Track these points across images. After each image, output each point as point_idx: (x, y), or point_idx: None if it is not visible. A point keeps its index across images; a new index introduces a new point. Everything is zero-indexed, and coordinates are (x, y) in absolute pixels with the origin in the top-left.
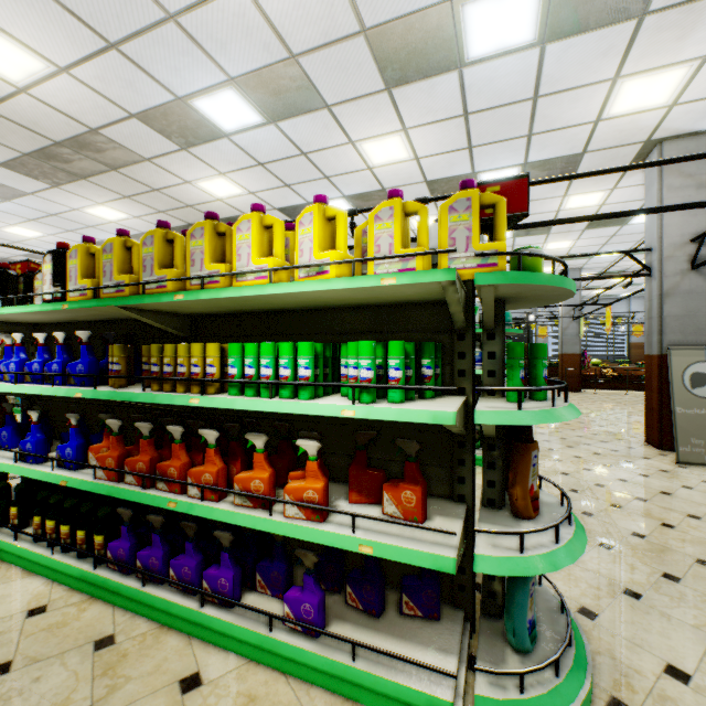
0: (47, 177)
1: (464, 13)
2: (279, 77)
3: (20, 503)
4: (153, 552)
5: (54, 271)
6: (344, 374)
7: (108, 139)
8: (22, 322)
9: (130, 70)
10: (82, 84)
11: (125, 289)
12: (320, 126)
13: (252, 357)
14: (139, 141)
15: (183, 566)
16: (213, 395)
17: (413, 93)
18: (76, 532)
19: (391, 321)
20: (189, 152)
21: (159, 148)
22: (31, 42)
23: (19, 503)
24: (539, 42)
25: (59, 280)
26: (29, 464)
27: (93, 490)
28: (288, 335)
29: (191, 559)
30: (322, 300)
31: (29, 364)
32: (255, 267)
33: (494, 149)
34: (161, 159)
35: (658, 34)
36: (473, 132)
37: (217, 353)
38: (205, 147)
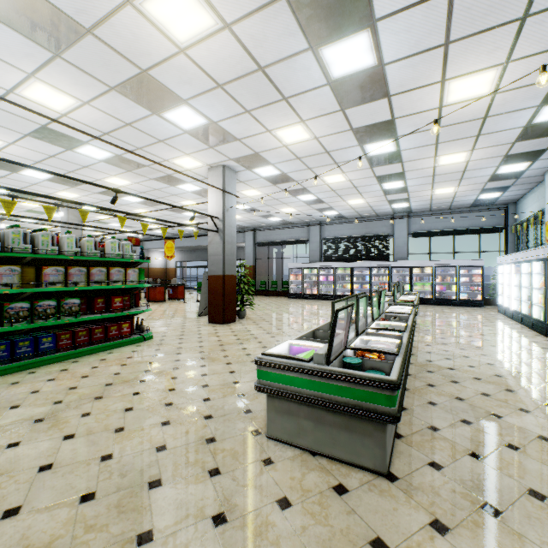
0: None
1: (27, 170)
2: None
3: None
4: None
5: None
6: None
7: None
8: None
9: None
10: None
11: None
12: None
13: None
14: None
15: None
16: None
17: None
18: None
19: None
20: None
21: None
22: None
23: None
24: (45, 180)
25: None
26: None
27: None
28: None
29: None
30: None
31: None
32: None
33: (5, 185)
34: None
35: (75, 190)
36: (1, 180)
37: None
38: None
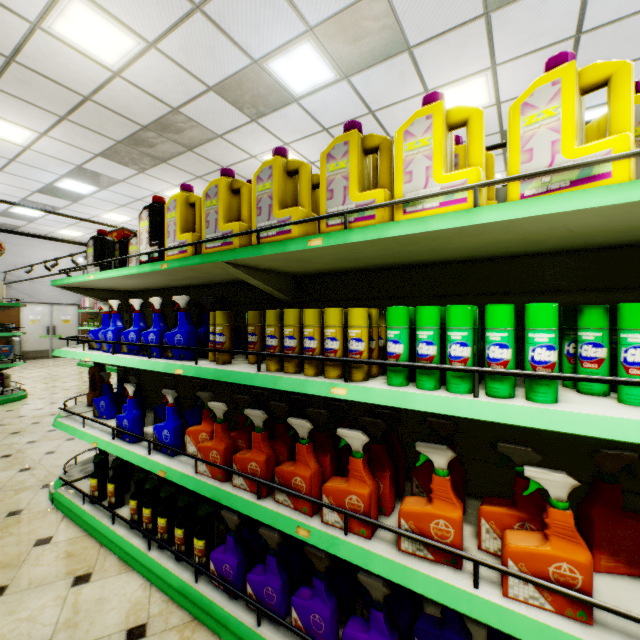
0: (135, 163)
1: None
2: (362, 18)
3: (116, 480)
4: (268, 579)
5: (150, 229)
6: (592, 357)
7: (187, 118)
8: (117, 290)
9: (212, 34)
10: (167, 59)
11: (232, 241)
12: (395, 75)
13: (431, 329)
14: (214, 117)
15: (311, 611)
16: (362, 382)
17: (516, 14)
18: (173, 525)
19: (632, 271)
20: (258, 124)
21: (231, 122)
22: (125, 17)
23: (115, 480)
24: None
25: (155, 239)
26: (125, 443)
27: (195, 489)
28: (434, 297)
29: (322, 604)
30: (539, 237)
31: (125, 333)
32: (440, 187)
33: None
34: (232, 134)
35: None
36: (580, 59)
37: (365, 322)
38: (274, 116)
